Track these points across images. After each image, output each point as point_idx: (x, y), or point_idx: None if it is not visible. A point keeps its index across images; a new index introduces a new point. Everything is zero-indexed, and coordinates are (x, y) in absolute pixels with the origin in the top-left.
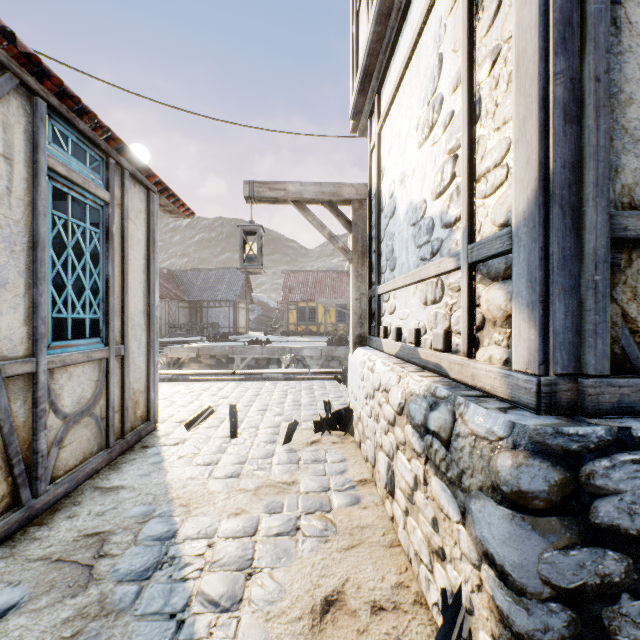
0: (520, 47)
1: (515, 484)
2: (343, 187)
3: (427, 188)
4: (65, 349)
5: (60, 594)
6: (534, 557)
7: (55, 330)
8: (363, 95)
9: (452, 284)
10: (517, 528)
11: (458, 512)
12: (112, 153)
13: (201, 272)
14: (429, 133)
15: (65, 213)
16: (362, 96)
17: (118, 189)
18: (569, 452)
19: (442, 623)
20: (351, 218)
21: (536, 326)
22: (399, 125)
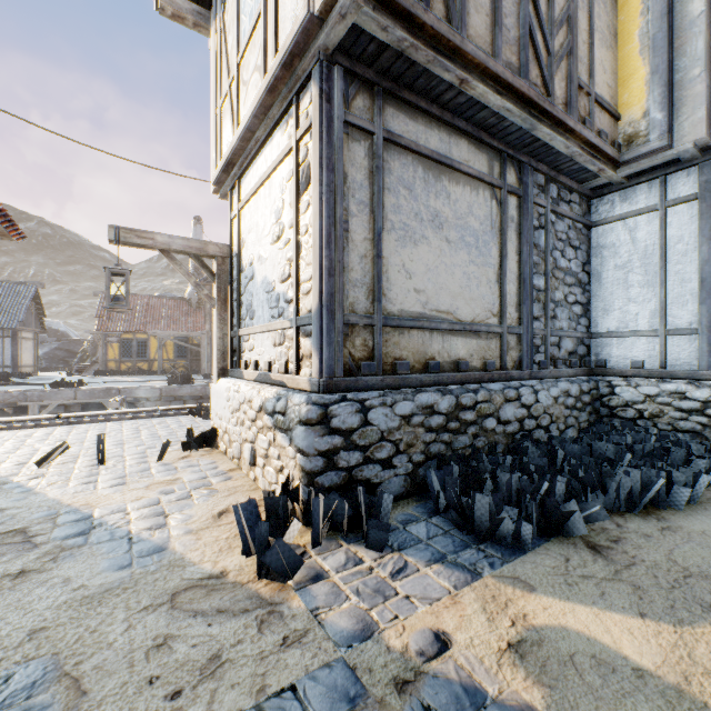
0: (314, 237)
1: (307, 417)
2: (209, 245)
3: (276, 274)
4: None
5: (17, 554)
6: (313, 441)
7: None
8: (227, 174)
9: (289, 335)
10: (307, 432)
11: (289, 441)
12: None
13: None
14: (277, 240)
15: None
16: (226, 174)
17: None
18: (325, 404)
19: (282, 490)
20: (215, 270)
21: (319, 358)
22: (257, 218)
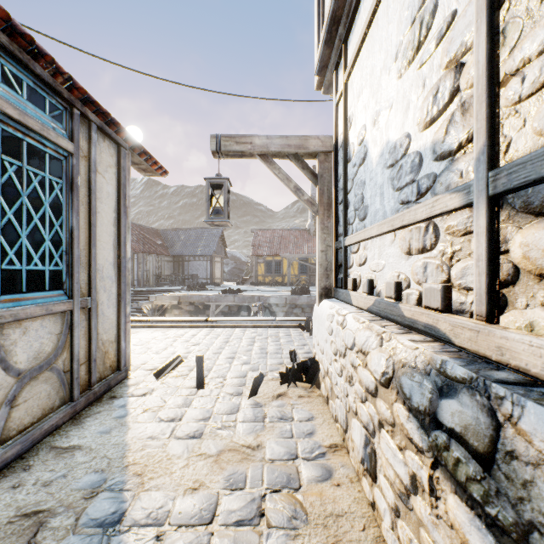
0: None
1: None
2: (309, 139)
3: (411, 119)
4: (19, 302)
5: None
6: None
7: (5, 283)
8: (329, 46)
9: (453, 227)
10: None
11: None
12: (76, 103)
13: (183, 231)
14: (414, 54)
15: (19, 159)
16: (328, 47)
17: (84, 141)
18: None
19: None
20: (317, 171)
21: None
22: (371, 63)
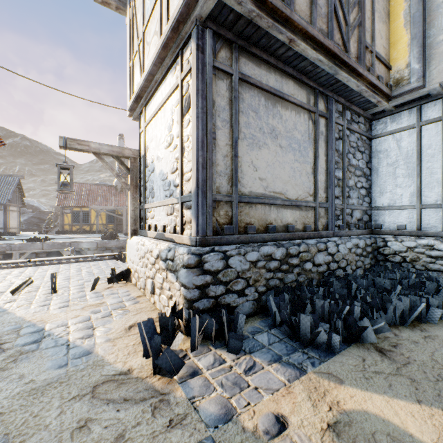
0: (193, 143)
1: (188, 262)
2: (125, 150)
3: (168, 168)
4: None
5: None
6: (191, 279)
7: None
8: (137, 103)
9: (177, 208)
10: (188, 273)
11: (176, 279)
12: None
13: None
14: (169, 146)
15: None
16: (136, 104)
17: None
18: (200, 254)
19: (171, 311)
20: (129, 166)
21: (196, 223)
22: (156, 132)
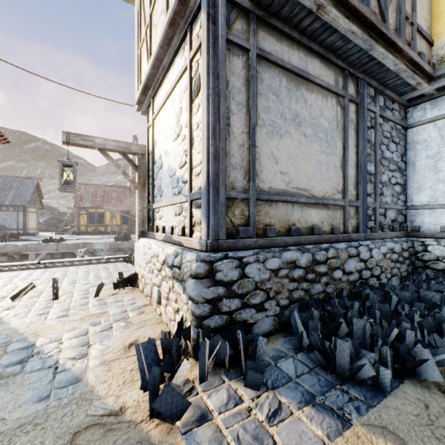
0: (203, 130)
1: (196, 271)
2: (132, 145)
3: (176, 162)
4: None
5: None
6: (201, 291)
7: None
8: (144, 95)
9: (185, 207)
10: (196, 284)
11: (183, 290)
12: None
13: None
14: (177, 138)
15: None
16: (144, 96)
17: None
18: (211, 261)
19: (177, 328)
20: (137, 163)
21: (206, 224)
22: (164, 124)
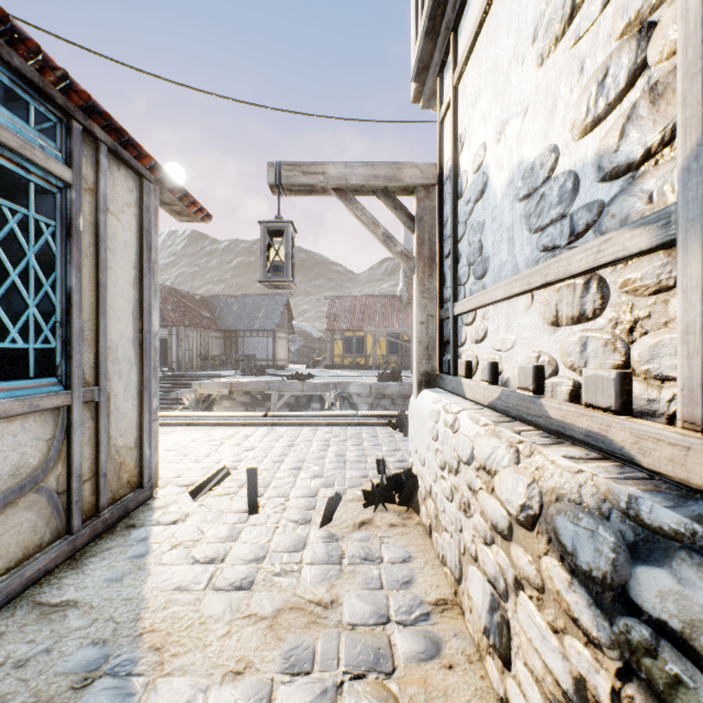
0: None
1: None
2: (403, 168)
3: (560, 124)
4: None
5: None
6: None
7: None
8: (432, 39)
9: (635, 281)
10: None
11: None
12: (76, 114)
13: (237, 298)
14: (565, 27)
15: None
16: (430, 41)
17: (89, 168)
18: None
19: None
20: (414, 212)
21: None
22: (494, 54)
